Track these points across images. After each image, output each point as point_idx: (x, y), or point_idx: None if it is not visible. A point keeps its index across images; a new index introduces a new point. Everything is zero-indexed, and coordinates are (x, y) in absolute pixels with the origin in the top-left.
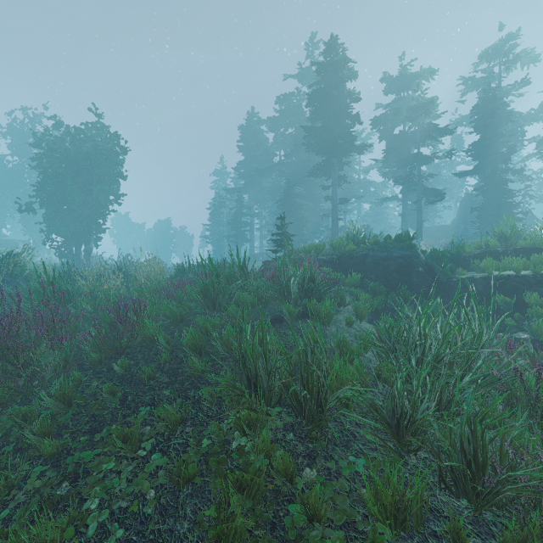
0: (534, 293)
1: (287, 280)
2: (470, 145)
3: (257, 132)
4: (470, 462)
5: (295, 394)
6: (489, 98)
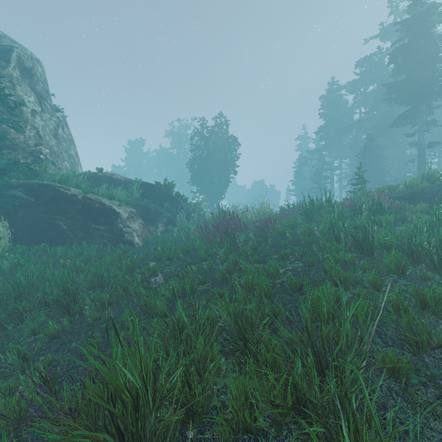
0: None
1: (359, 205)
2: None
3: (337, 98)
4: None
5: (358, 241)
6: None
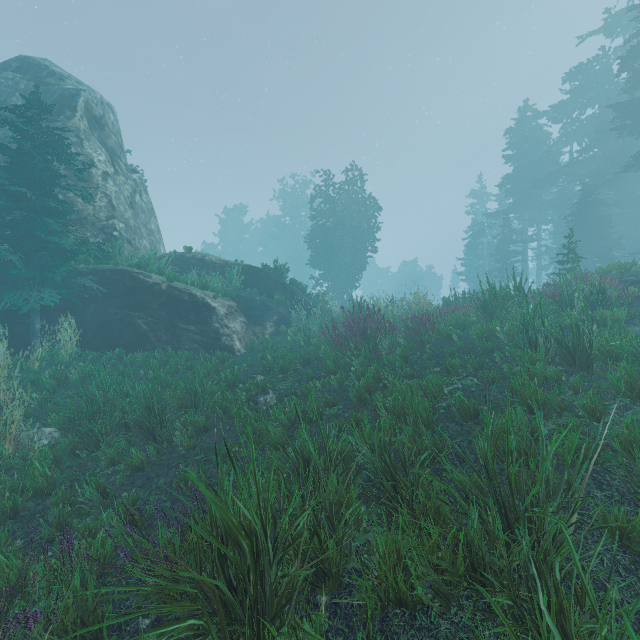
0: None
1: (569, 294)
2: None
3: (532, 131)
4: None
5: (567, 347)
6: None
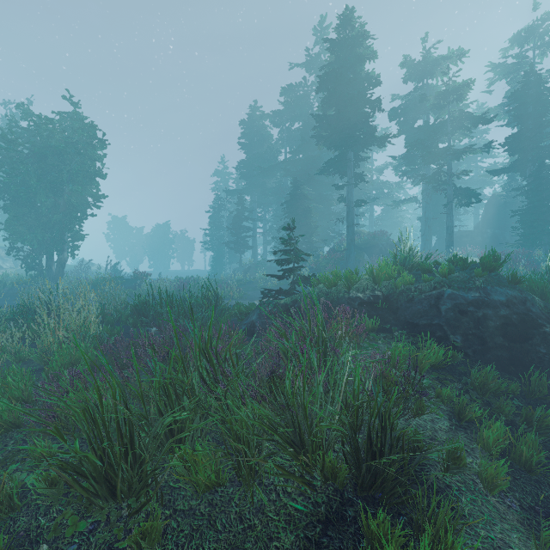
0: None
1: (312, 428)
2: (507, 138)
3: (260, 128)
4: None
5: None
6: (531, 82)
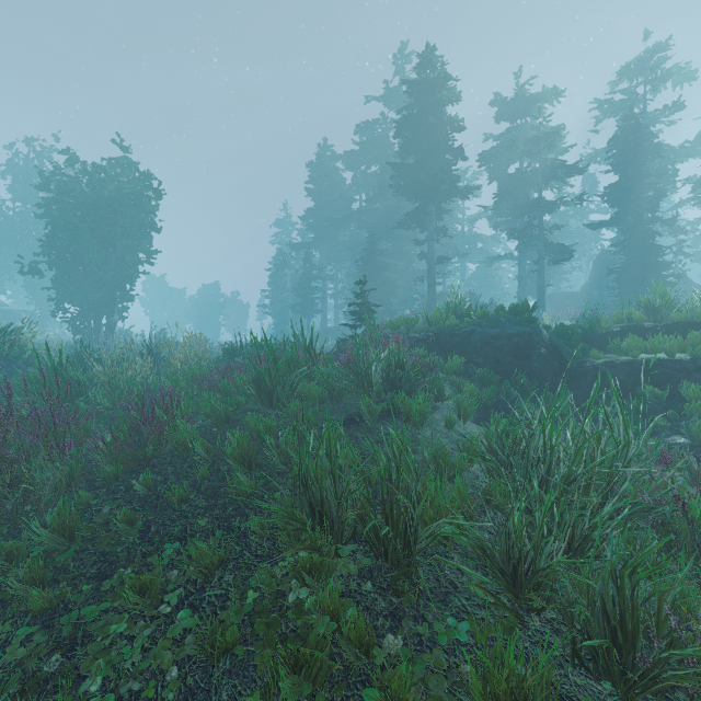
0: (693, 383)
1: (367, 366)
2: (607, 188)
3: (331, 171)
4: (615, 631)
5: (374, 528)
6: (631, 127)
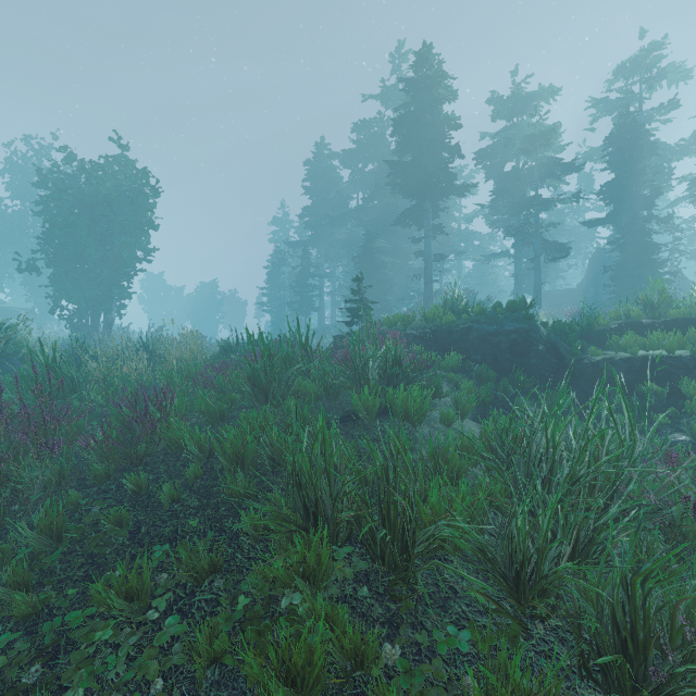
0: (693, 380)
1: (363, 363)
2: (603, 186)
3: (328, 169)
4: (626, 641)
5: (371, 531)
6: (627, 125)
